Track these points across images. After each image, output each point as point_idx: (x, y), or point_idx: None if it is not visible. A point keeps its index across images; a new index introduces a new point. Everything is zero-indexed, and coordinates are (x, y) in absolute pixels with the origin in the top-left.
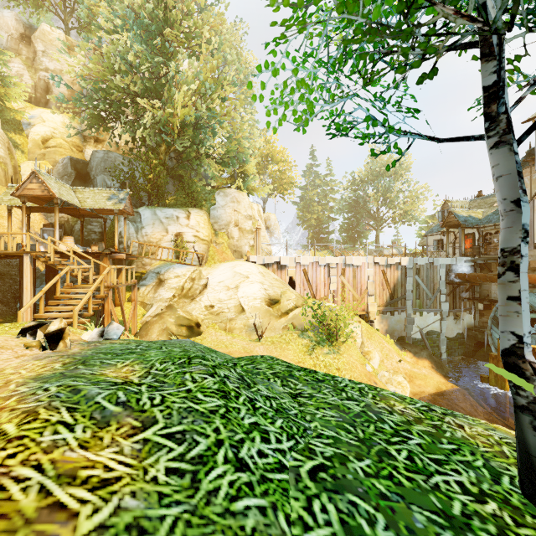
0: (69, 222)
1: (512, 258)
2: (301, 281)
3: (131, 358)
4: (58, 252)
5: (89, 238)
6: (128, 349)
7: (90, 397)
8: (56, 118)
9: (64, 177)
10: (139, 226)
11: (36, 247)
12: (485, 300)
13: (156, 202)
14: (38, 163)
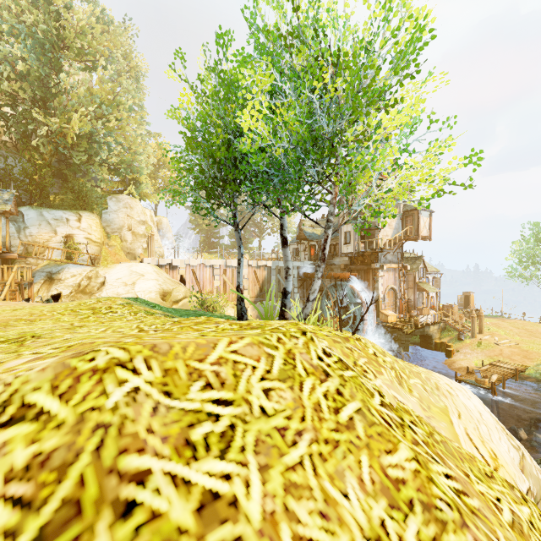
0: None
1: (239, 262)
2: (190, 279)
3: None
4: None
5: None
6: None
7: None
8: None
9: None
10: (21, 226)
11: None
12: (320, 290)
13: (40, 202)
14: None
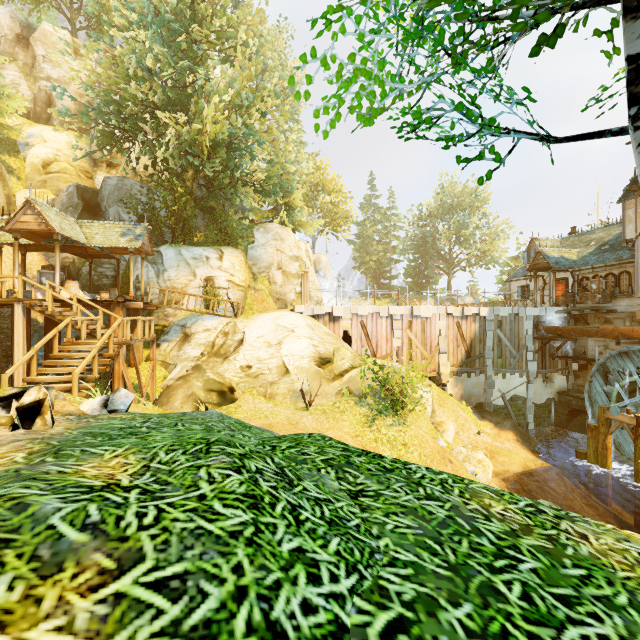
0: (76, 264)
1: None
2: (358, 336)
3: (126, 443)
4: (58, 300)
5: (99, 283)
6: (130, 428)
7: (40, 517)
8: (60, 137)
9: (68, 208)
10: (160, 269)
11: (32, 294)
12: (581, 358)
13: (181, 239)
14: (37, 192)
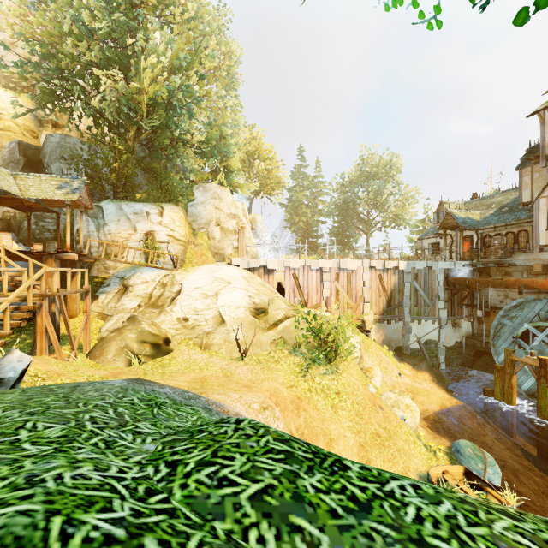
0: (17, 218)
1: None
2: (290, 287)
3: None
4: None
5: (41, 237)
6: None
7: None
8: (4, 97)
9: (9, 164)
10: (101, 223)
11: None
12: (485, 306)
13: (122, 195)
14: None
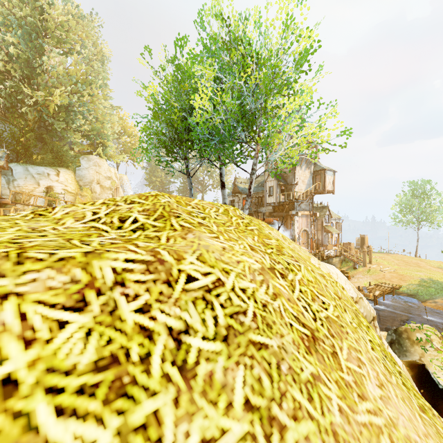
0: None
1: None
2: None
3: None
4: None
5: None
6: None
7: None
8: None
9: None
10: (10, 178)
11: None
12: None
13: (25, 160)
14: None
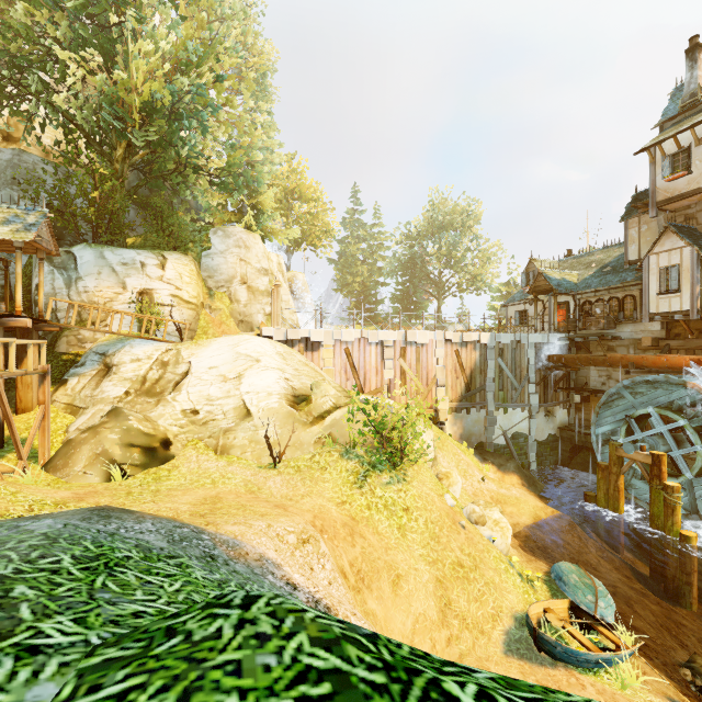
0: None
1: None
2: (342, 367)
3: None
4: None
5: None
6: None
7: None
8: None
9: None
10: (73, 276)
11: None
12: (584, 390)
13: (106, 238)
14: None
